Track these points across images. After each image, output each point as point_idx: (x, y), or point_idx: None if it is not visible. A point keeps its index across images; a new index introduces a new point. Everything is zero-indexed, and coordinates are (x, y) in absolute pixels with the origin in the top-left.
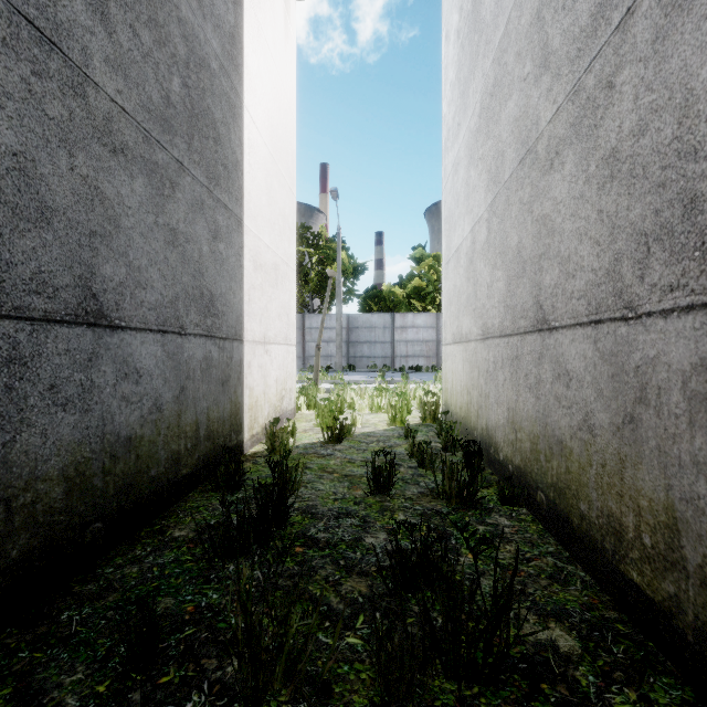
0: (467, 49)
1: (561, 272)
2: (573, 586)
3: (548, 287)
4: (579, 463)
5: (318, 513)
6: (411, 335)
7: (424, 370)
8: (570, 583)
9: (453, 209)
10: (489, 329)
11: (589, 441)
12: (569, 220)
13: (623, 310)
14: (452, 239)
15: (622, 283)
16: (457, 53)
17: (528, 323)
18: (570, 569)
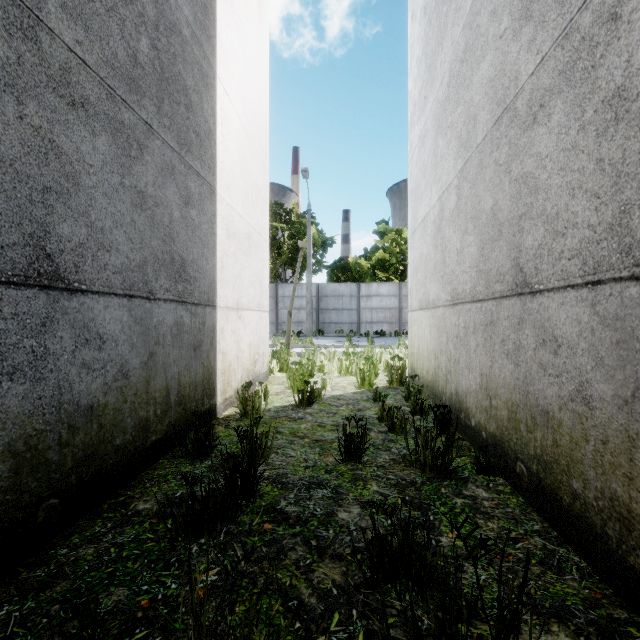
0: (435, 22)
1: (547, 231)
2: (569, 574)
3: (530, 249)
4: (571, 437)
5: (289, 482)
6: (375, 303)
7: (388, 335)
8: (565, 571)
9: (419, 180)
10: (460, 295)
11: (584, 413)
12: (557, 175)
13: (633, 268)
14: (418, 209)
15: (632, 237)
16: (424, 29)
17: (505, 287)
18: (562, 552)
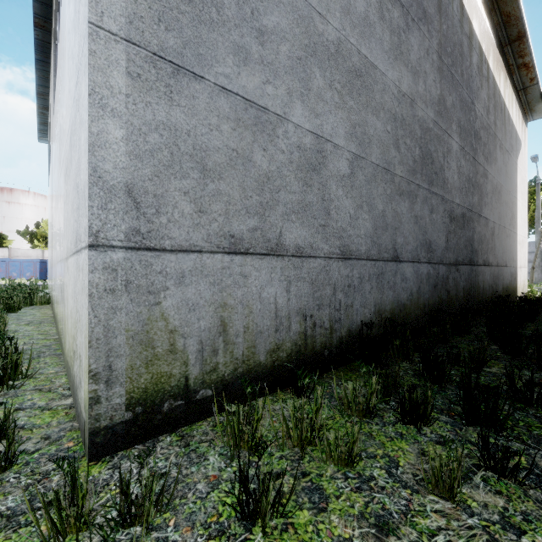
0: None
1: None
2: None
3: None
4: None
5: None
6: None
7: None
8: None
9: None
10: None
11: None
12: None
13: None
14: None
15: None
16: None
17: None
18: None
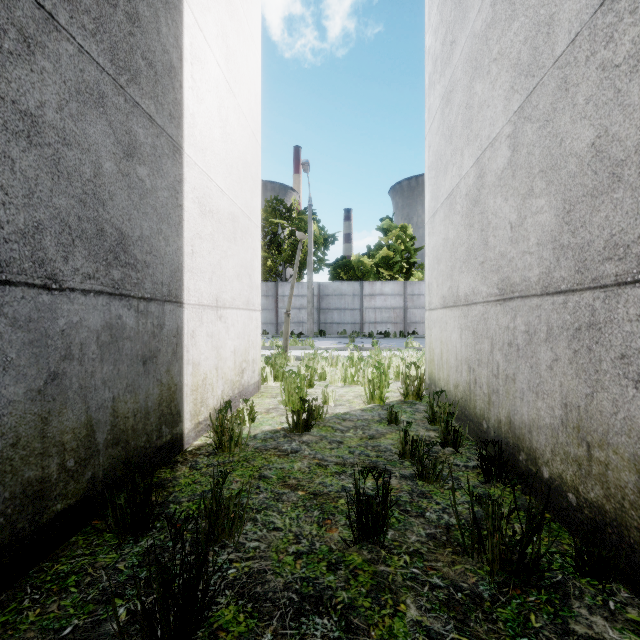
0: None
1: None
2: None
3: None
4: None
5: (266, 596)
6: (379, 302)
7: (392, 336)
8: None
9: (443, 149)
10: (516, 286)
11: None
12: None
13: None
14: (441, 185)
15: None
16: None
17: (631, 266)
18: None
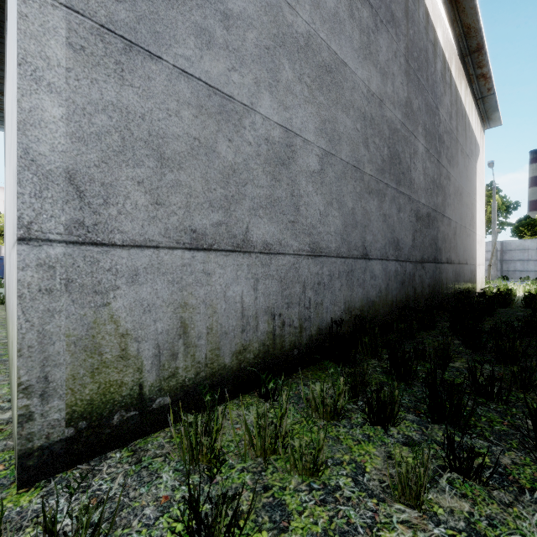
0: None
1: None
2: None
3: None
4: None
5: None
6: None
7: None
8: None
9: None
10: None
11: None
12: None
13: None
14: None
15: None
16: None
17: None
18: None
